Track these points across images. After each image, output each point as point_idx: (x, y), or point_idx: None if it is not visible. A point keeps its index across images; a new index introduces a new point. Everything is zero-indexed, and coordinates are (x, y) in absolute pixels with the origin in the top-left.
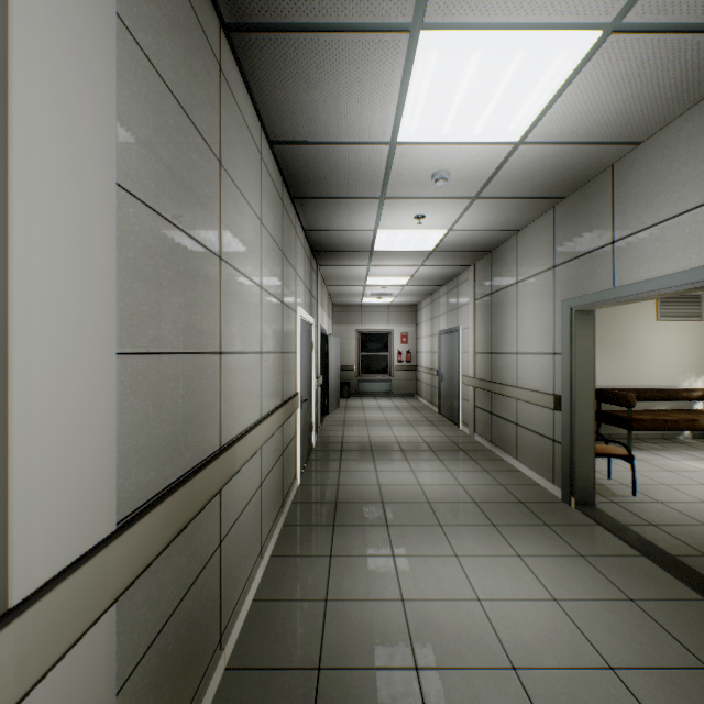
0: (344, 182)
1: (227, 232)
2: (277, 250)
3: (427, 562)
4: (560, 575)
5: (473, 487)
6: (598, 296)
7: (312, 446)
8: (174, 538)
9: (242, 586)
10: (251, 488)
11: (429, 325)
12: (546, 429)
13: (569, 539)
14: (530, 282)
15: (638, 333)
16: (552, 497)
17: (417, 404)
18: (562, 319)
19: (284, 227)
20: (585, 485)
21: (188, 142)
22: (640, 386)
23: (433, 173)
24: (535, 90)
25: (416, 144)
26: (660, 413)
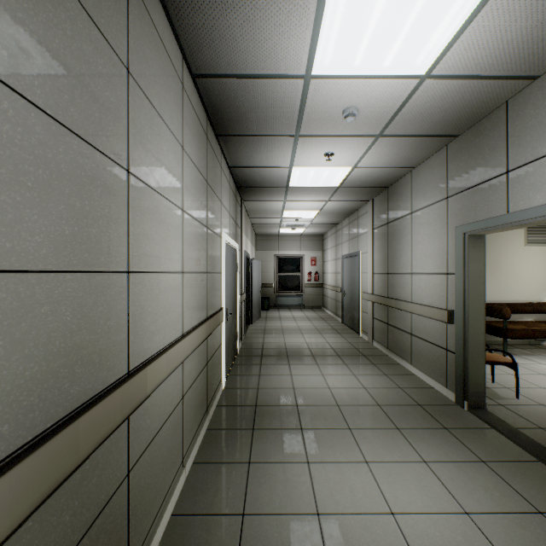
0: (263, 118)
1: (137, 146)
2: (201, 179)
3: (339, 469)
4: (467, 484)
5: (376, 390)
6: (493, 221)
7: (237, 351)
8: (37, 507)
9: (159, 505)
10: (170, 405)
11: (334, 250)
12: (439, 339)
13: (468, 443)
14: (424, 212)
15: (509, 257)
16: (446, 400)
17: (324, 315)
18: (455, 243)
19: (208, 159)
20: (477, 390)
21: (75, 26)
22: (511, 301)
23: (343, 109)
24: (448, 14)
25: (329, 78)
26: (528, 323)
